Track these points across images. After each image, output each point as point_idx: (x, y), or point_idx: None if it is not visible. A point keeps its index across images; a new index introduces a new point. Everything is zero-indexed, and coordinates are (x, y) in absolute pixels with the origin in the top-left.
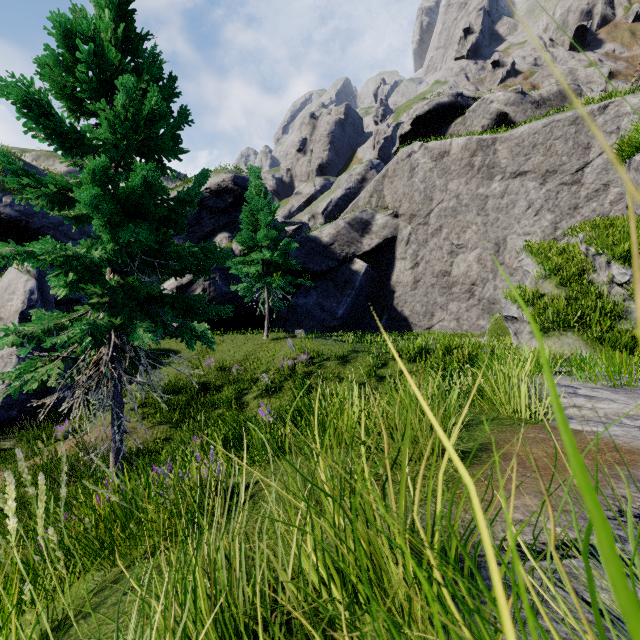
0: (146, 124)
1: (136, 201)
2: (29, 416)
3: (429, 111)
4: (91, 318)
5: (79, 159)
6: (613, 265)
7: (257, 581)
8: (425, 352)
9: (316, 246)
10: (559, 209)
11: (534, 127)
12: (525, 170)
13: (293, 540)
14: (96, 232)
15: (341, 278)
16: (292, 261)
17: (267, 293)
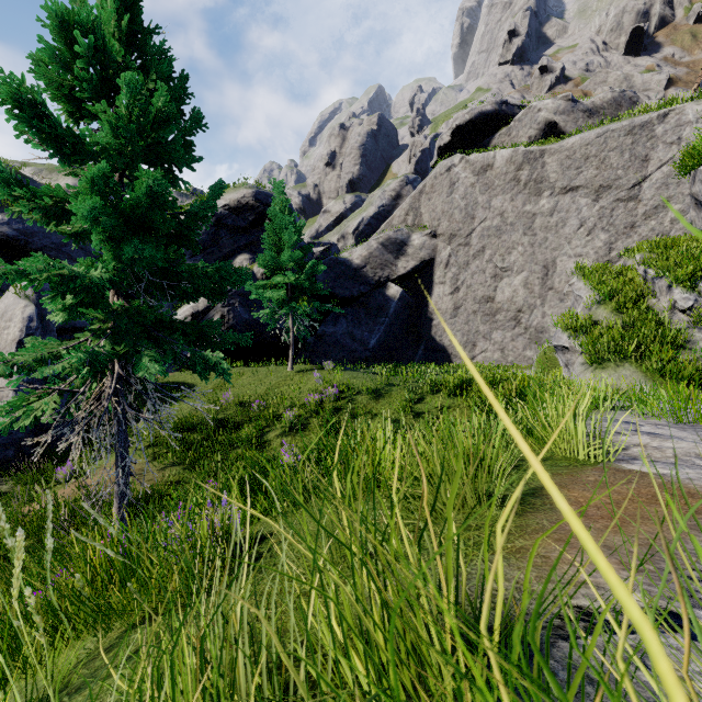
0: (153, 128)
1: (142, 214)
2: (27, 456)
3: (470, 120)
4: (91, 346)
5: (78, 167)
6: (675, 289)
7: (255, 678)
8: (466, 385)
9: (346, 269)
10: (614, 228)
11: (586, 137)
12: (576, 185)
13: (310, 610)
14: (96, 248)
15: (374, 304)
16: (319, 285)
17: (292, 320)
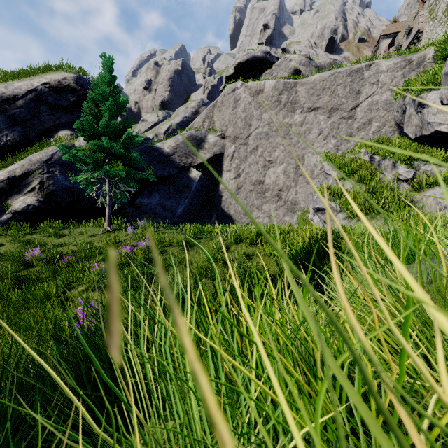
0: None
1: None
2: None
3: (247, 61)
4: None
5: None
6: (399, 166)
7: None
8: (262, 236)
9: (159, 155)
10: (340, 136)
11: (323, 76)
12: (317, 106)
13: None
14: None
15: (180, 183)
16: (134, 154)
17: (108, 185)
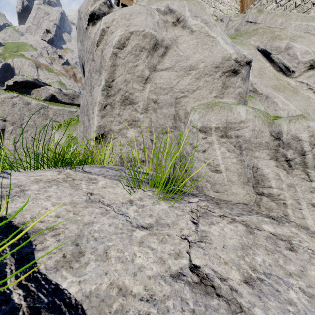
0: None
1: None
2: None
3: (23, 81)
4: None
5: None
6: None
7: None
8: None
9: None
10: None
11: (60, 108)
12: (57, 120)
13: None
14: None
15: None
16: None
17: None
